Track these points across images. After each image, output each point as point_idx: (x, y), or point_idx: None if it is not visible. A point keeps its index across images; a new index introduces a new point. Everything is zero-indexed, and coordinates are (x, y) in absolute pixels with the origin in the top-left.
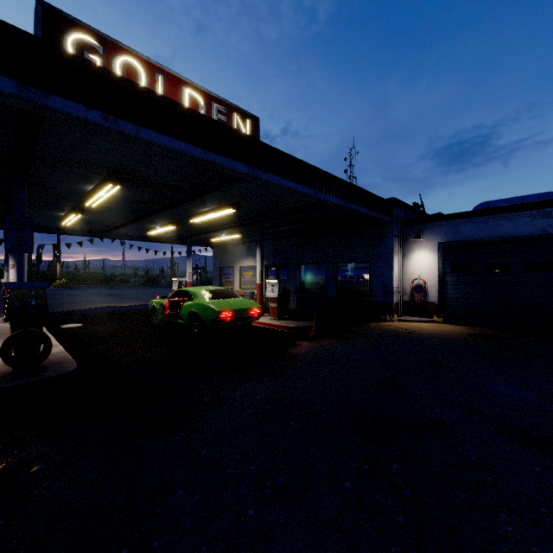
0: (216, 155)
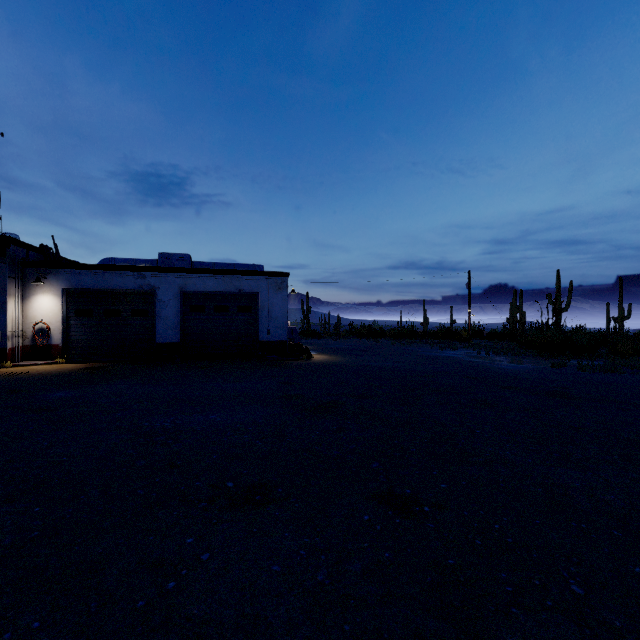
0: None
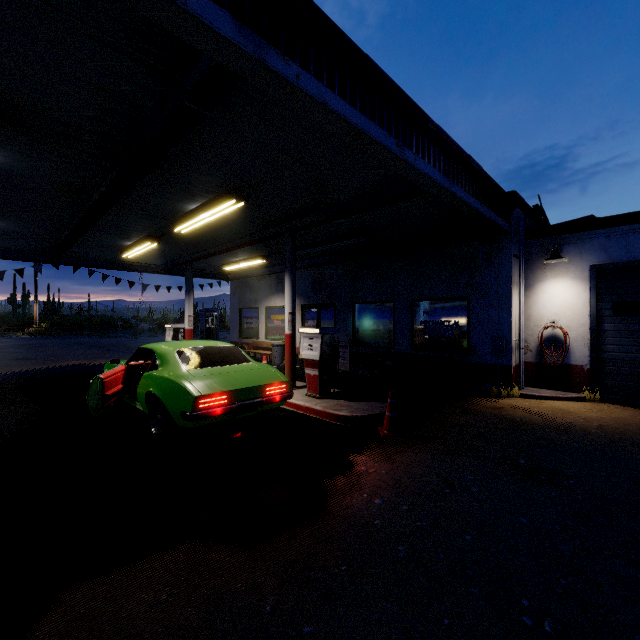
0: None
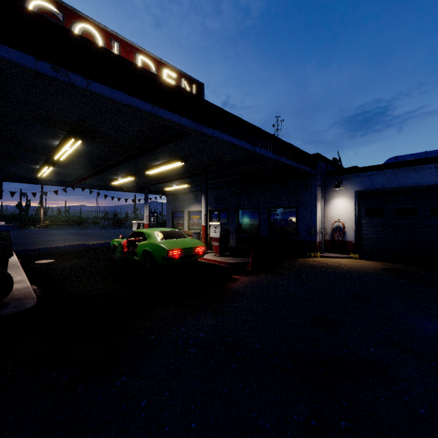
0: (164, 110)
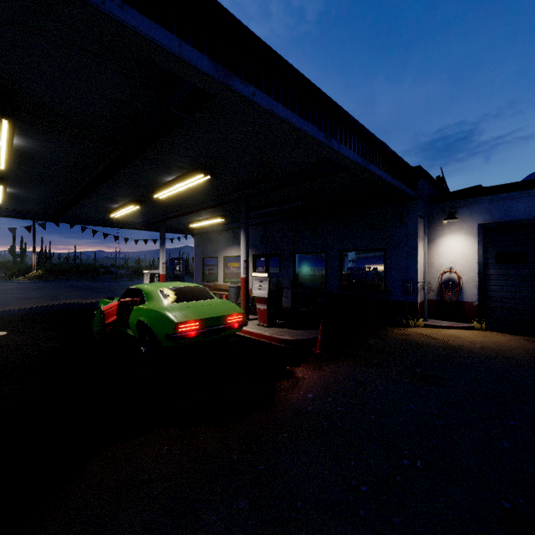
0: (137, 13)
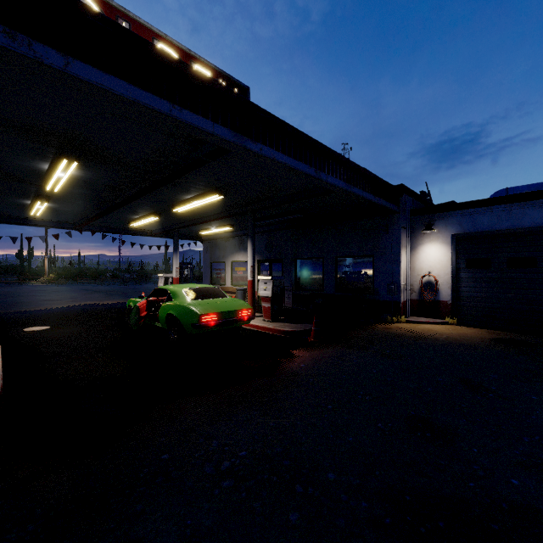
0: (189, 112)
